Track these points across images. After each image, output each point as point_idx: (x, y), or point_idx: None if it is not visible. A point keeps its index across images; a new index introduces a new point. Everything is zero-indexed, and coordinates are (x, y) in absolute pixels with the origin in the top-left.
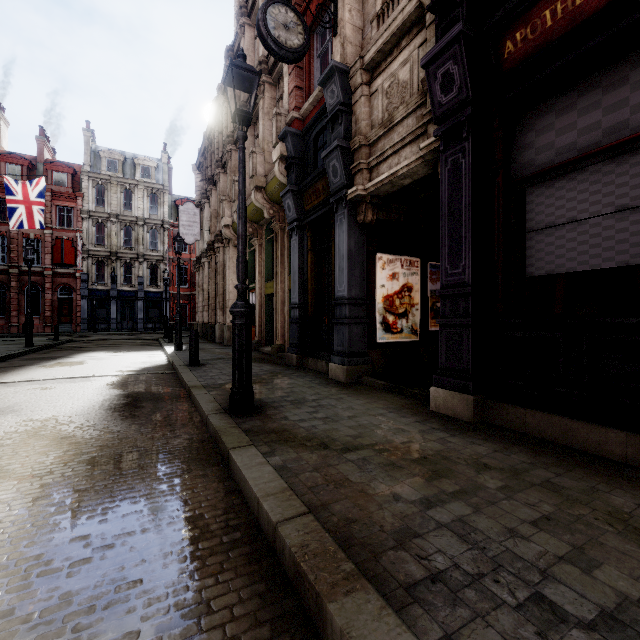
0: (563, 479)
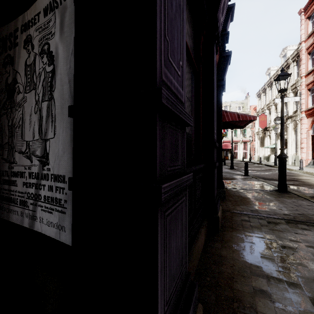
0: (266, 264)
